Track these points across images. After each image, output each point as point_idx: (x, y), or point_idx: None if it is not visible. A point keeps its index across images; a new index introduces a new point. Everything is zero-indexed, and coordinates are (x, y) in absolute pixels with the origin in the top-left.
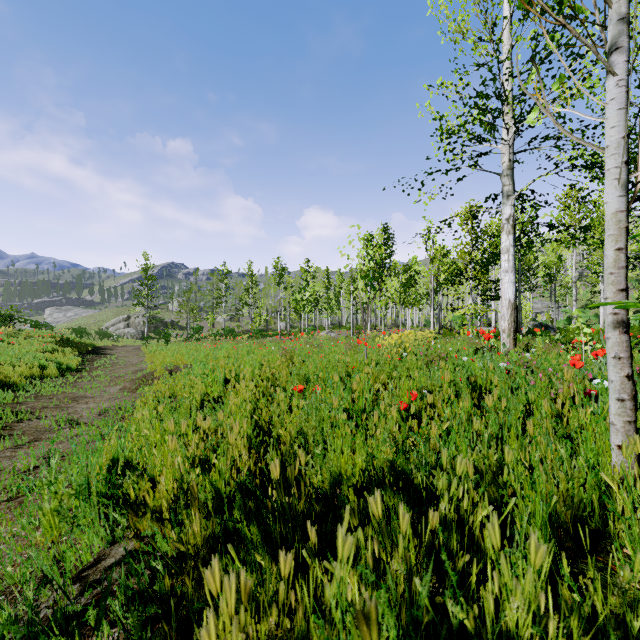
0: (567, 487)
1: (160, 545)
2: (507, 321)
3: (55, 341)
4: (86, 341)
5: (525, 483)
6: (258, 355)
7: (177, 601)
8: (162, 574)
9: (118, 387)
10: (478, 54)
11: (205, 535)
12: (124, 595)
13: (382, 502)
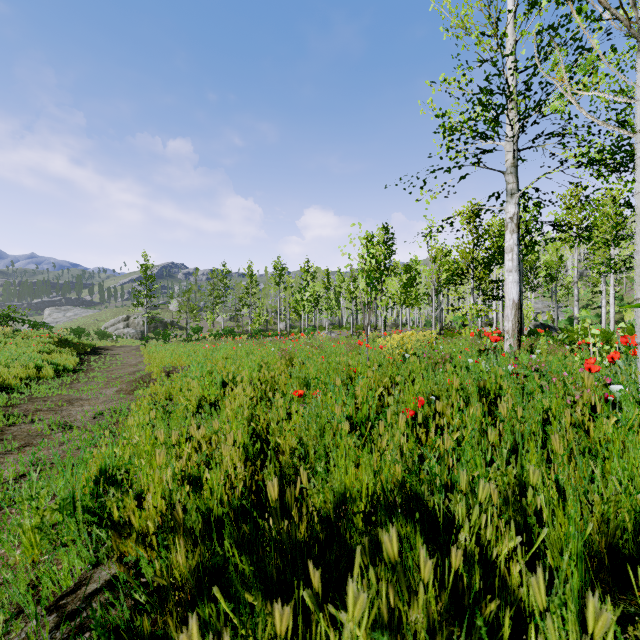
0: (601, 512)
1: (145, 572)
2: (511, 322)
3: (53, 341)
4: (85, 341)
5: (556, 510)
6: (257, 356)
7: (161, 639)
8: (145, 607)
9: (114, 389)
10: (482, 49)
11: (192, 567)
12: (98, 639)
13: (396, 540)
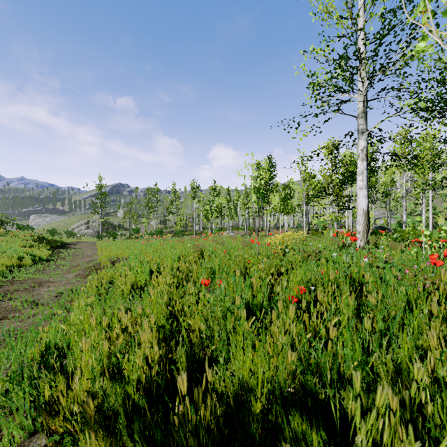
0: None
1: None
2: (362, 225)
3: (34, 239)
4: (56, 239)
5: None
6: (177, 250)
7: None
8: None
9: (74, 274)
10: (341, 27)
11: None
12: None
13: None
